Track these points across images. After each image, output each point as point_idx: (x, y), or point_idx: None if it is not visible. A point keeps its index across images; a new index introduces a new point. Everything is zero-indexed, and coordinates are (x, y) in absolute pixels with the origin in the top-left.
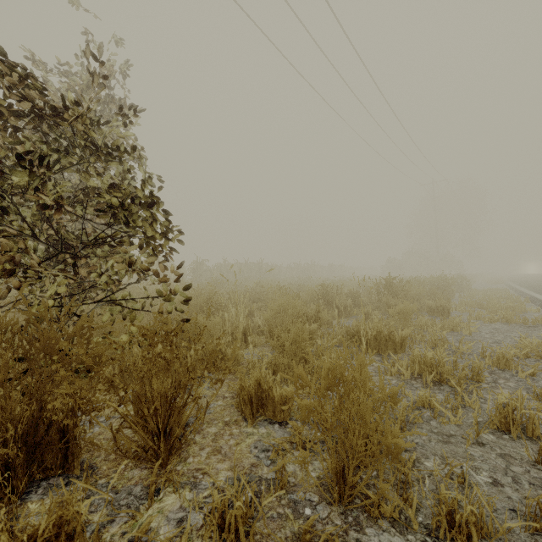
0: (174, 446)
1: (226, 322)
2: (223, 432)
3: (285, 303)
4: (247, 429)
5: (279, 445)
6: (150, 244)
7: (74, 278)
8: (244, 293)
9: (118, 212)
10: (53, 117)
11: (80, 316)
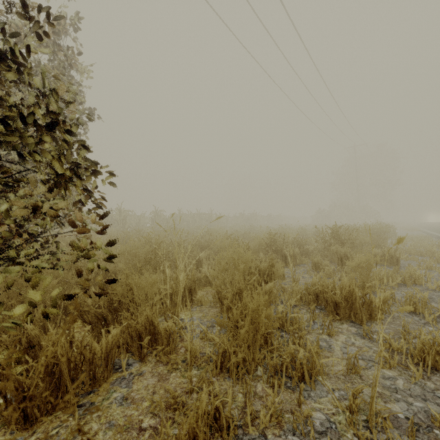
0: None
1: (167, 278)
2: None
3: (236, 257)
4: None
5: None
6: (61, 184)
7: None
8: (194, 240)
9: (4, 136)
10: None
11: None
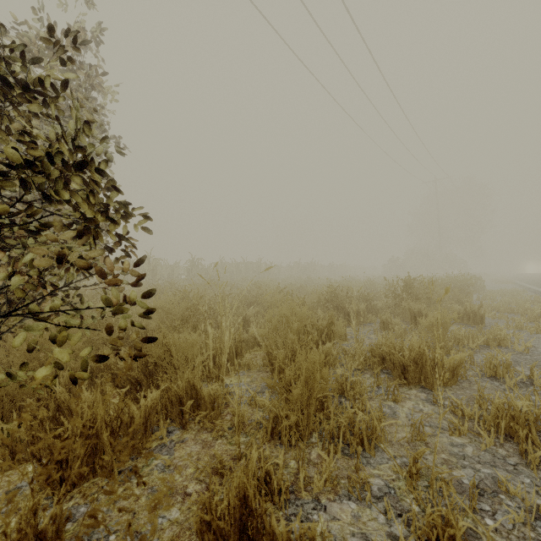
0: None
1: (210, 338)
2: None
3: (289, 313)
4: None
5: None
6: (91, 230)
7: None
8: (239, 295)
9: (30, 177)
10: None
11: None
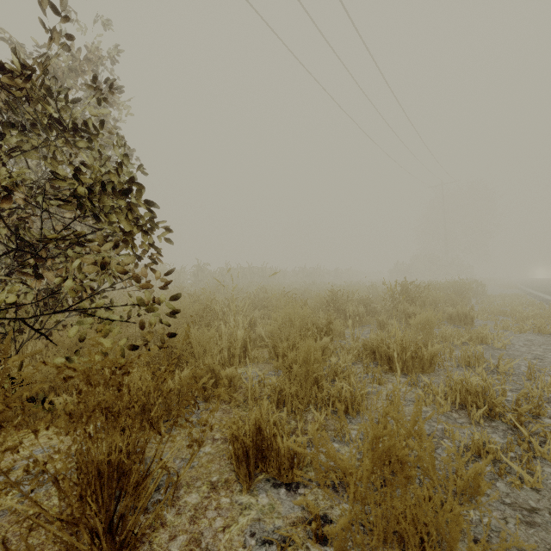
0: (125, 545)
1: (223, 334)
2: (207, 503)
3: (292, 313)
4: (242, 498)
5: (288, 539)
6: (128, 242)
7: (38, 283)
8: (246, 299)
9: (85, 201)
10: (1, 81)
11: (37, 331)
